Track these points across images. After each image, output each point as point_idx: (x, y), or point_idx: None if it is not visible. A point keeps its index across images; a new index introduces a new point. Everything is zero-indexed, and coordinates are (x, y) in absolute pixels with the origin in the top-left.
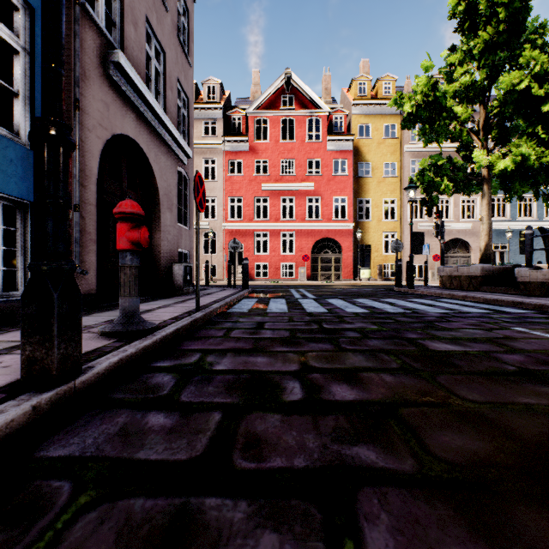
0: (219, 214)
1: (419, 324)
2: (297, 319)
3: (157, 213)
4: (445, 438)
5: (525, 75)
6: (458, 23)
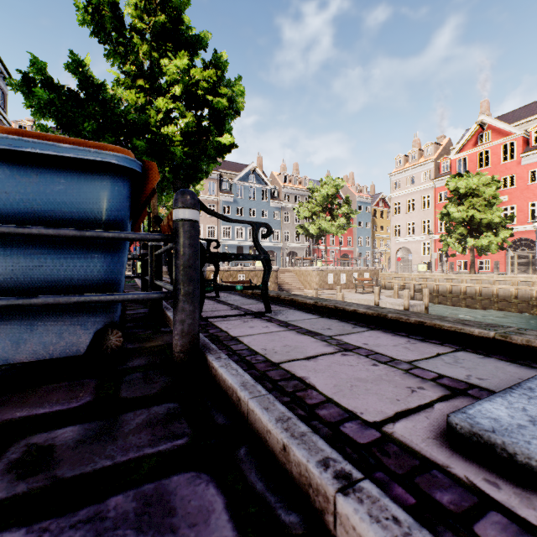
0: None
1: None
2: None
3: None
4: None
5: None
6: None
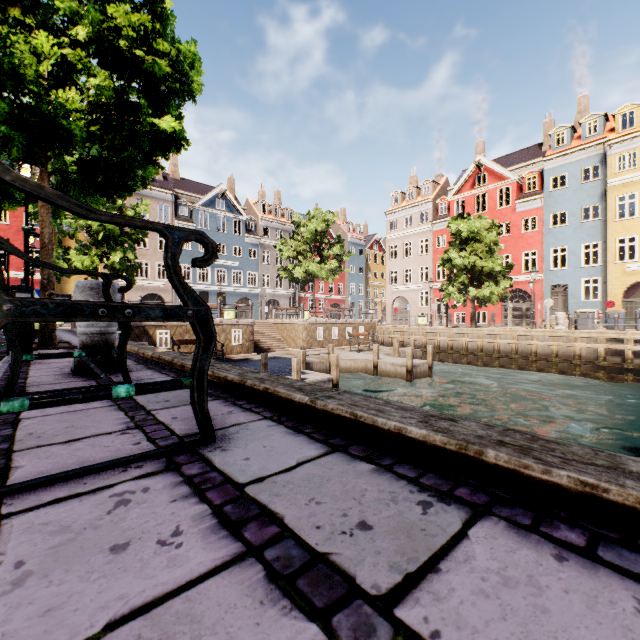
0: None
1: None
2: None
3: None
4: None
5: None
6: None
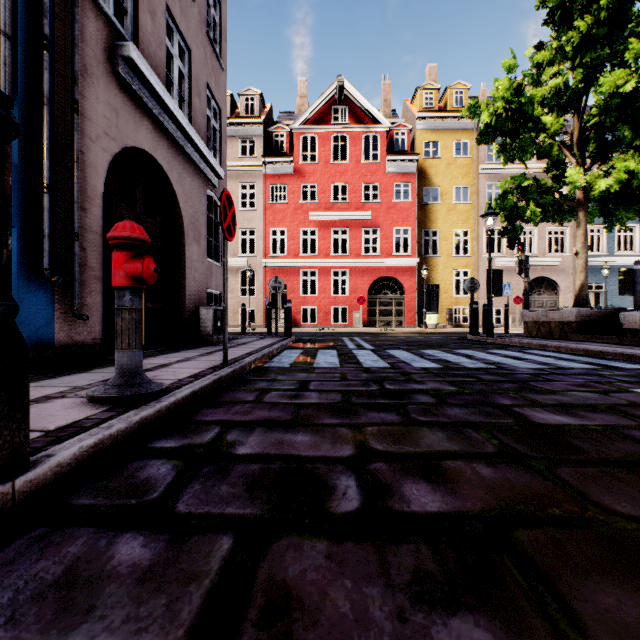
0: (258, 248)
1: (509, 384)
2: (351, 377)
3: (181, 245)
4: (606, 599)
5: (632, 75)
6: (548, 13)
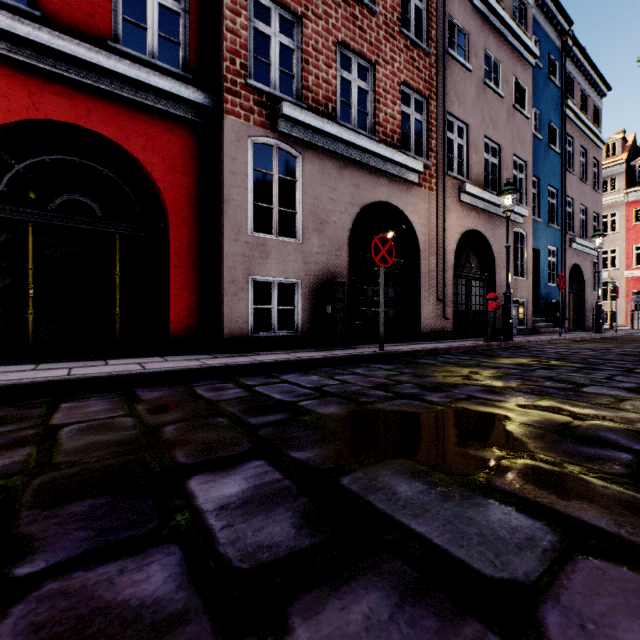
0: (619, 263)
1: None
2: None
3: (582, 290)
4: None
5: None
6: None
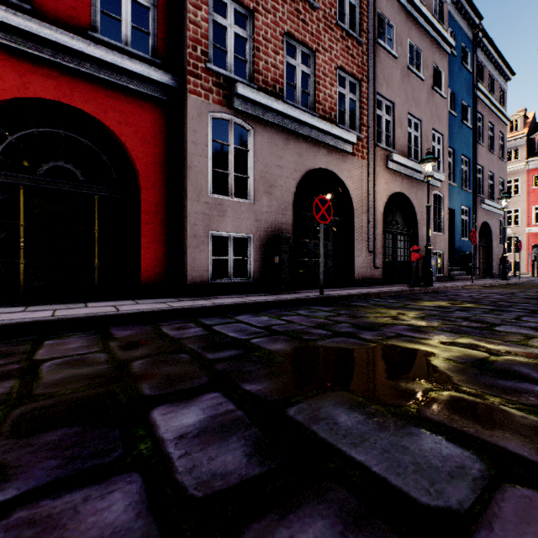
0: (521, 221)
1: None
2: None
3: (490, 243)
4: None
5: None
6: None
